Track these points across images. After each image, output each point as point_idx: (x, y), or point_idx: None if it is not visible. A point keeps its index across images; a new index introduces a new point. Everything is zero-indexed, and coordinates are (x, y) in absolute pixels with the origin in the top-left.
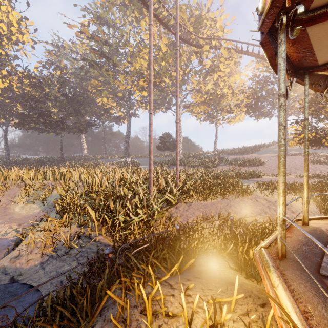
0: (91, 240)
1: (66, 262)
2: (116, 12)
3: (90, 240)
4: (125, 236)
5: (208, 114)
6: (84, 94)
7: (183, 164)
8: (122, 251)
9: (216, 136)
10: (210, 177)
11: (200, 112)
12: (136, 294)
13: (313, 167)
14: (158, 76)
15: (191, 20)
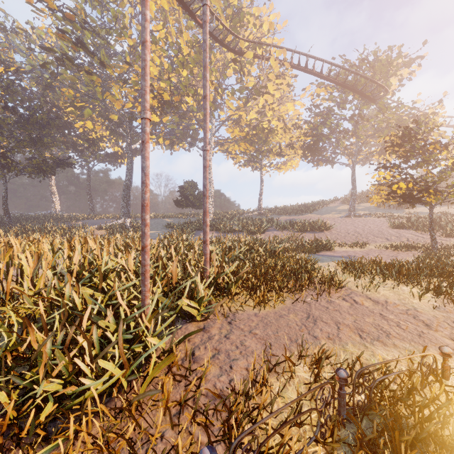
0: None
1: None
2: None
3: None
4: None
5: (251, 156)
6: (53, 113)
7: (215, 228)
8: None
9: (261, 188)
10: (262, 252)
11: (239, 153)
12: None
13: (396, 234)
14: (176, 91)
15: (227, 11)
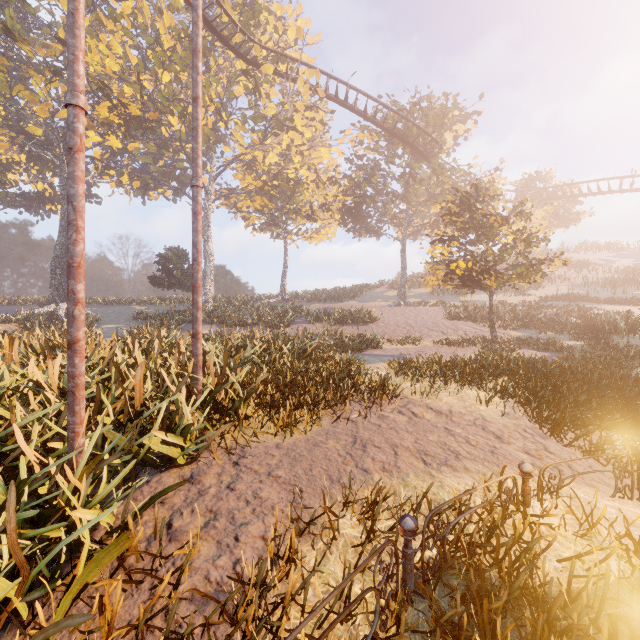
0: None
1: None
2: None
3: None
4: None
5: (271, 217)
6: None
7: (217, 320)
8: None
9: (284, 263)
10: (287, 351)
11: (254, 210)
12: None
13: (452, 326)
14: (151, 103)
15: None
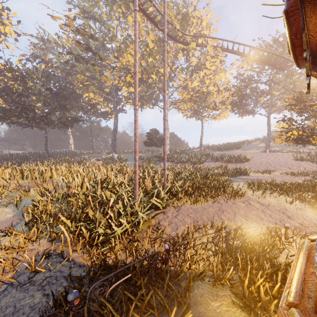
0: (63, 259)
1: (28, 292)
2: (102, 6)
3: (62, 259)
4: (104, 253)
5: (195, 111)
6: (70, 89)
7: (170, 160)
8: (99, 278)
9: (201, 132)
10: (199, 175)
11: (187, 109)
12: None
13: (297, 164)
14: (145, 72)
15: (178, 17)
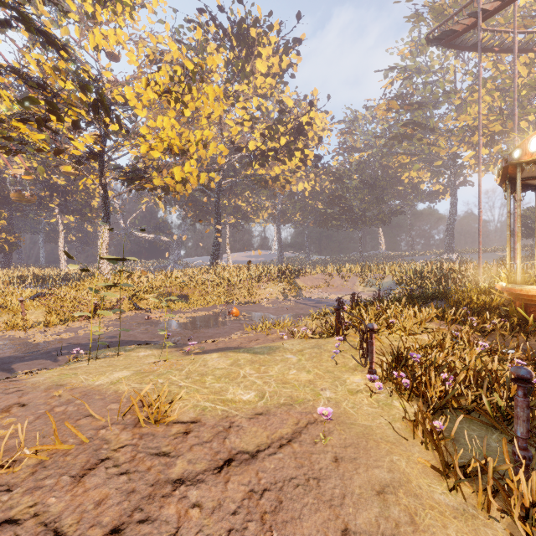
0: None
1: None
2: (432, 53)
3: None
4: None
5: None
6: (384, 173)
7: None
8: None
9: None
10: None
11: None
12: (464, 290)
13: None
14: (509, 120)
15: None
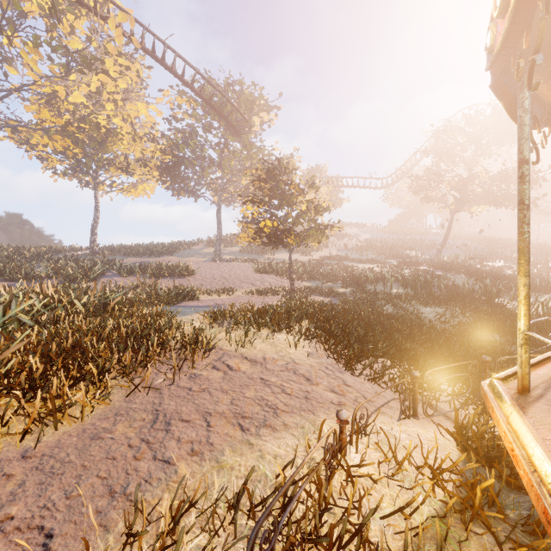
0: None
1: None
2: None
3: None
4: None
5: (77, 162)
6: None
7: None
8: None
9: (95, 214)
10: (81, 307)
11: (54, 151)
12: None
13: (260, 278)
14: None
15: None
